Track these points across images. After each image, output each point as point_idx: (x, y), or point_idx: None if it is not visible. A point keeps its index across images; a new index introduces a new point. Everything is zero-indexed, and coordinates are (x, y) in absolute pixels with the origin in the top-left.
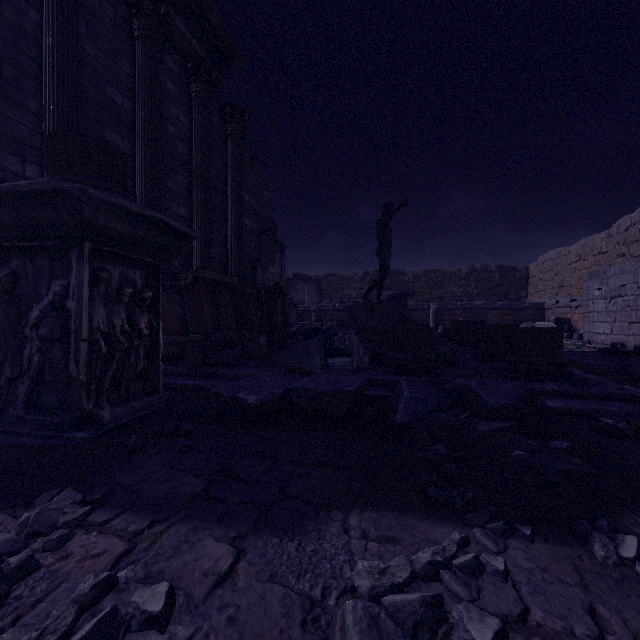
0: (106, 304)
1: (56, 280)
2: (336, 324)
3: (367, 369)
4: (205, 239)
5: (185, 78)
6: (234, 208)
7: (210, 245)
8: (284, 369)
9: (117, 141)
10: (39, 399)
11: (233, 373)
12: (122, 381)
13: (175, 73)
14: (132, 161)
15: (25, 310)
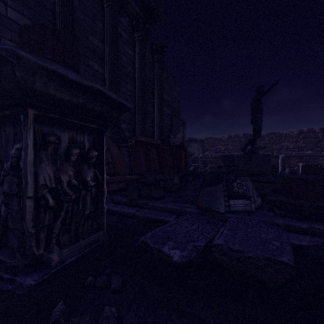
0: (54, 163)
1: (16, 144)
2: (216, 166)
3: (261, 209)
4: (142, 119)
5: (131, 30)
6: (158, 101)
7: (145, 122)
8: (194, 205)
9: (95, 66)
10: (8, 240)
11: (158, 206)
12: (72, 224)
13: (126, 27)
14: (103, 77)
15: (0, 168)
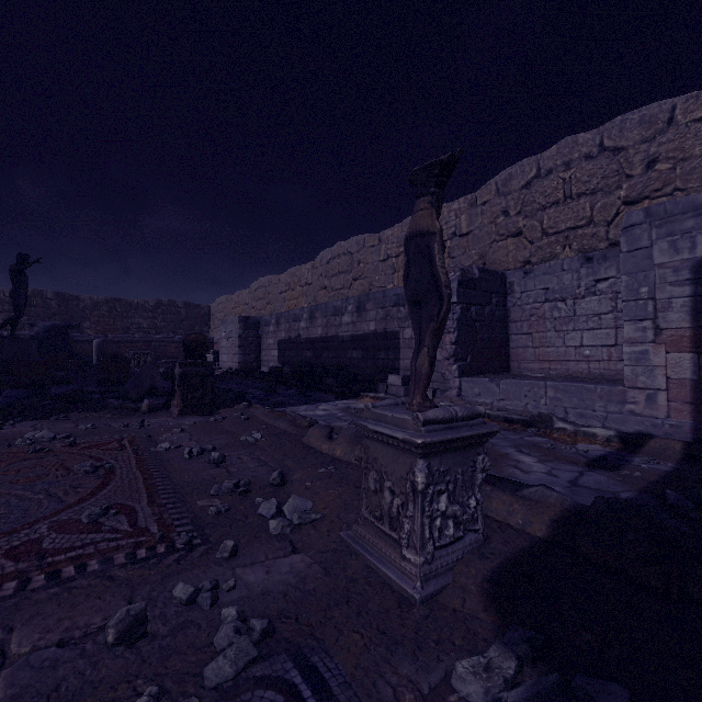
0: None
1: None
2: None
3: None
4: None
5: None
6: None
7: None
8: None
9: None
10: None
11: None
12: None
13: None
14: None
15: None
